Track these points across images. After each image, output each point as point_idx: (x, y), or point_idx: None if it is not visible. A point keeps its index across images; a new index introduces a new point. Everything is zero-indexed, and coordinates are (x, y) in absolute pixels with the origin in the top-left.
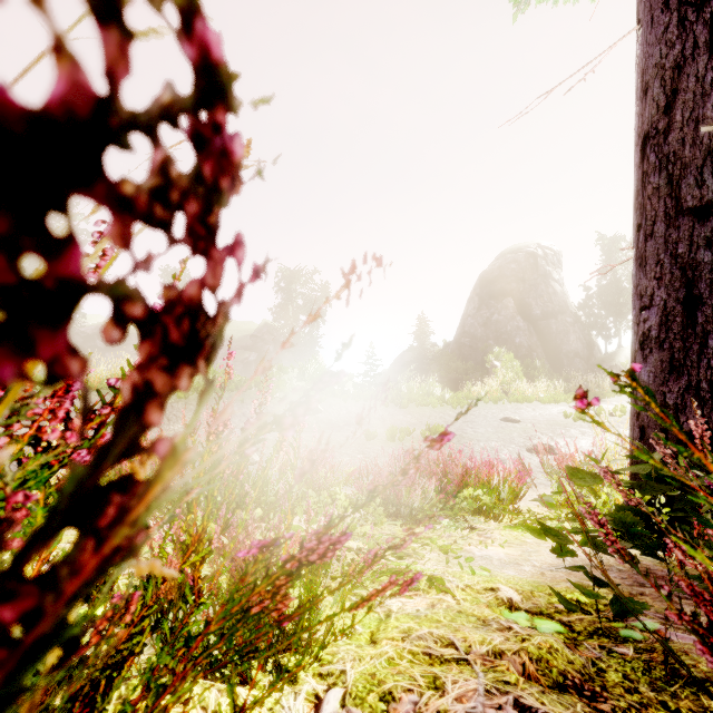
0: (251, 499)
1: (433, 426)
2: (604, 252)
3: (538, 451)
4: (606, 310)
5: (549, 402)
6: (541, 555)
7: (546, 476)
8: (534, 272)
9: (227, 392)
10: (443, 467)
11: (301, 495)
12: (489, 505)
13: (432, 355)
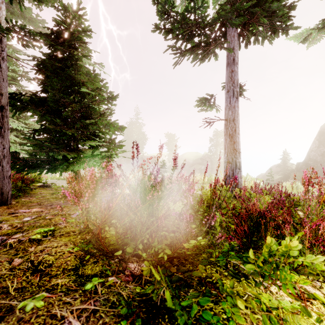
0: None
1: None
2: None
3: None
4: None
5: None
6: None
7: None
8: None
9: None
10: None
11: None
12: None
13: (291, 169)
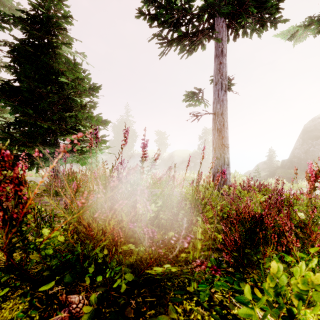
0: None
1: None
2: None
3: None
4: None
5: None
6: None
7: None
8: None
9: None
10: None
11: None
12: None
13: (276, 166)
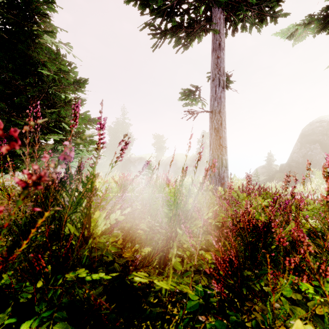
0: None
1: None
2: None
3: None
4: None
5: None
6: None
7: None
8: None
9: None
10: None
11: None
12: None
13: (275, 170)
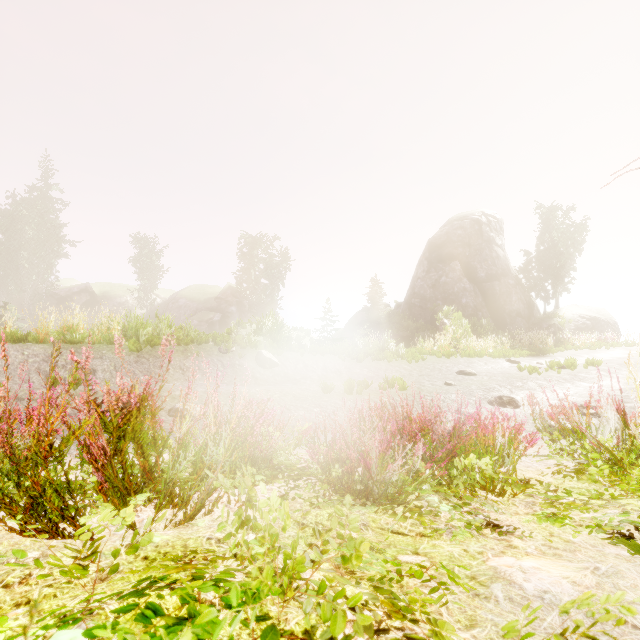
0: (159, 473)
1: (392, 378)
2: (542, 220)
3: (500, 404)
4: (545, 273)
5: (499, 357)
6: (639, 587)
7: (544, 433)
8: (478, 237)
9: (183, 346)
10: (430, 425)
11: (229, 467)
12: (491, 476)
13: (385, 315)
